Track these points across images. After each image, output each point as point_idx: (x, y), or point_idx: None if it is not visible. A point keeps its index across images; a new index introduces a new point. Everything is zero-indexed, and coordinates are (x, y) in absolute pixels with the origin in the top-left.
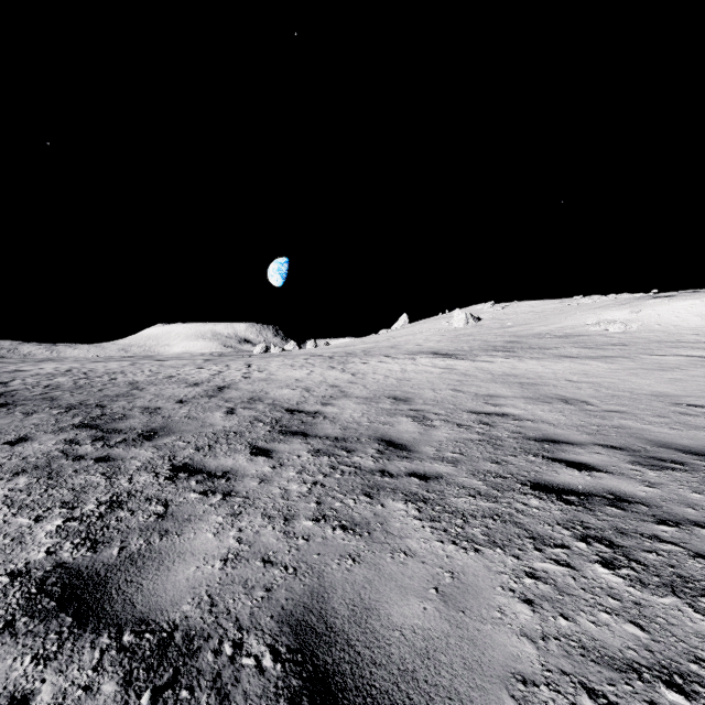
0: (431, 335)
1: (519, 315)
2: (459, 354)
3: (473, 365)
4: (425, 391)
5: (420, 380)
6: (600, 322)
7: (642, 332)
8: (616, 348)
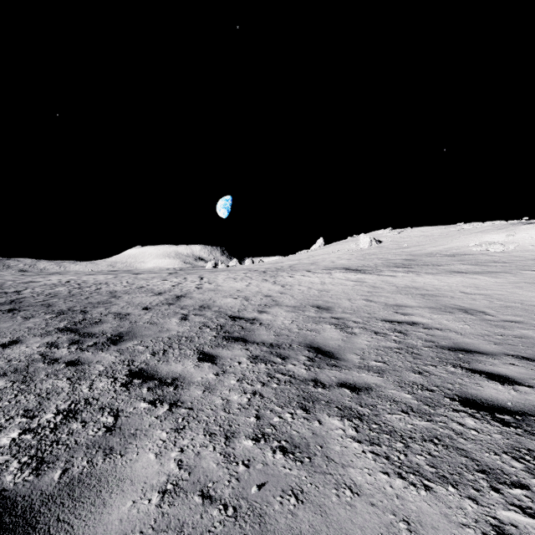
0: (342, 254)
1: (412, 238)
2: (367, 269)
3: (379, 278)
4: (343, 301)
5: (337, 291)
6: (482, 243)
7: (519, 251)
8: (498, 265)
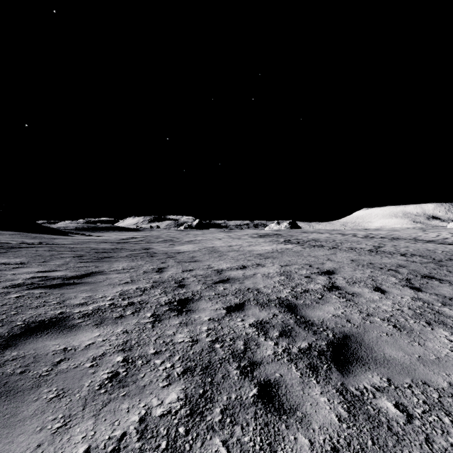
0: None
1: None
2: None
3: None
4: None
5: None
6: None
7: None
8: None
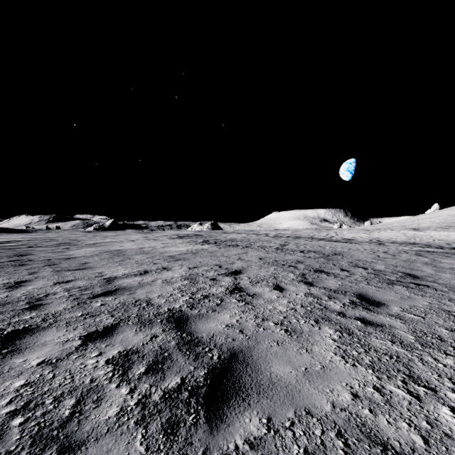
0: (439, 218)
1: None
2: (423, 229)
3: (415, 233)
4: (382, 238)
5: (387, 236)
6: None
7: None
8: None
